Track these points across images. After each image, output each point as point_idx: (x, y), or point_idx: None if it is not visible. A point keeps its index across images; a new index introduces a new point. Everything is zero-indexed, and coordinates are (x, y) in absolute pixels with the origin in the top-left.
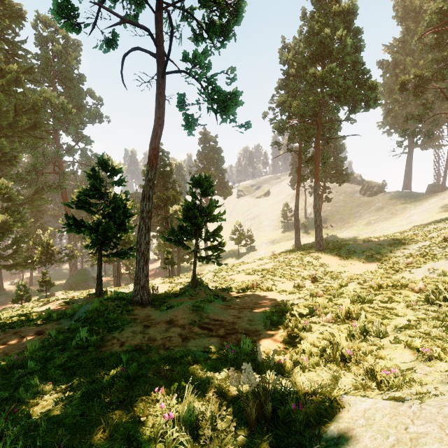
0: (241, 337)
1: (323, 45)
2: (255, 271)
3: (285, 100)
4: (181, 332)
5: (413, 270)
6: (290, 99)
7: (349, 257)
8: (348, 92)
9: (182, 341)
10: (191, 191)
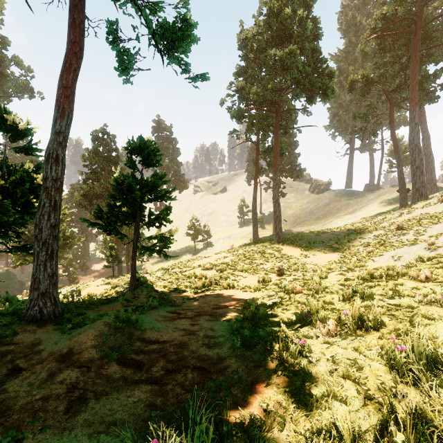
0: (190, 411)
1: (283, 26)
2: (213, 266)
3: (244, 87)
4: (78, 380)
5: (376, 258)
6: (248, 85)
7: (310, 248)
8: (307, 79)
9: (66, 409)
10: (129, 160)
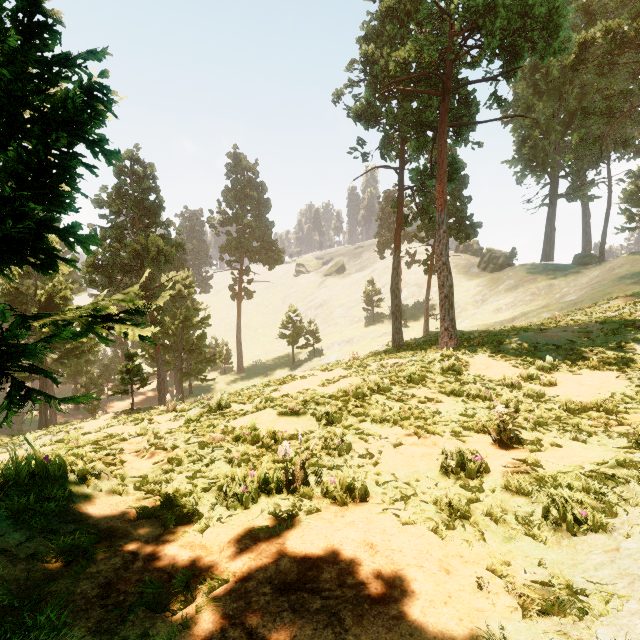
0: None
1: None
2: (310, 404)
3: (377, 61)
4: None
5: None
6: (386, 52)
7: (531, 361)
8: (514, 5)
9: None
10: None
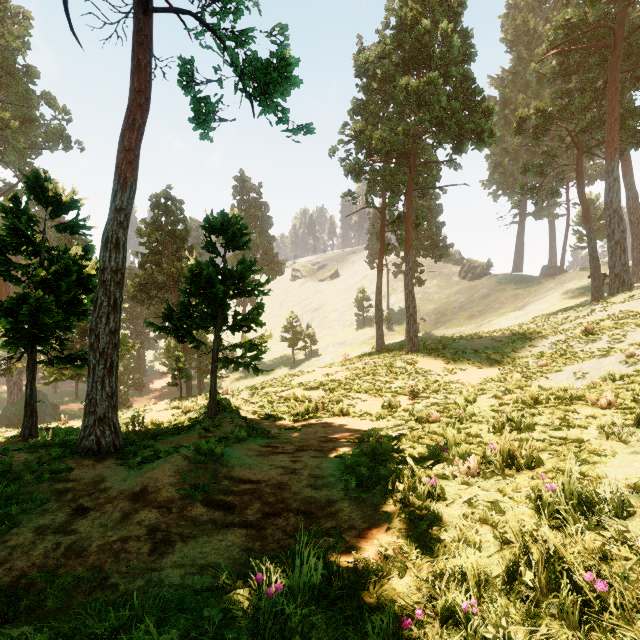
0: (297, 546)
1: (420, 45)
2: (320, 385)
3: (363, 130)
4: (158, 521)
5: (552, 375)
6: (370, 128)
7: (457, 360)
8: (454, 119)
9: (151, 551)
10: (207, 242)
